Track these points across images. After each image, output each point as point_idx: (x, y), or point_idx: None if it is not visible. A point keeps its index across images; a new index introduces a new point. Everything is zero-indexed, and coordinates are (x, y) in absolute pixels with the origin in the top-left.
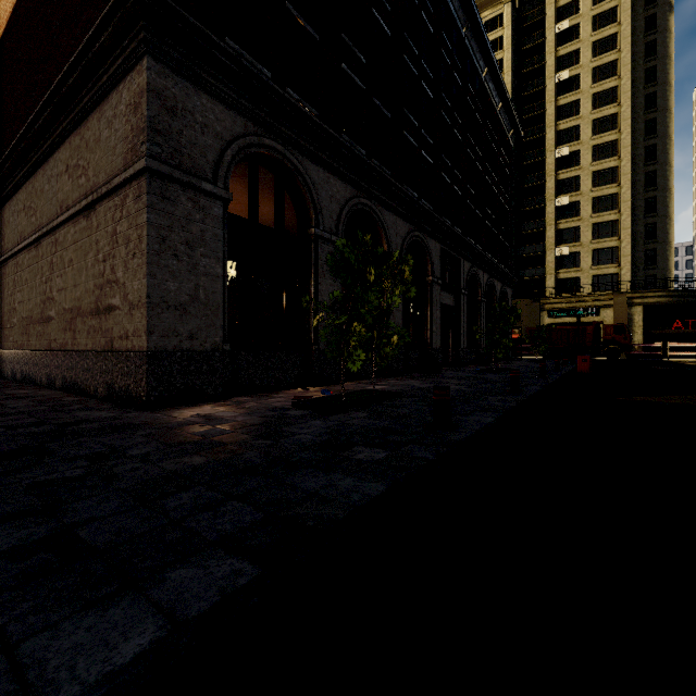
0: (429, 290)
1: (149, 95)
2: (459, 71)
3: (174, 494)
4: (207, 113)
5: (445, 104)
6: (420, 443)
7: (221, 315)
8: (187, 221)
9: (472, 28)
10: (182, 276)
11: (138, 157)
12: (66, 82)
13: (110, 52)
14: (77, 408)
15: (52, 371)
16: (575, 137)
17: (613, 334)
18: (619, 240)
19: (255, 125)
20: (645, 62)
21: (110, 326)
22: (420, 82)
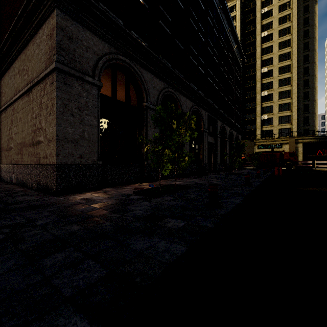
0: (202, 135)
1: (57, 29)
2: (216, 28)
3: (53, 254)
4: (89, 41)
5: (209, 44)
6: (203, 216)
7: (96, 146)
8: (78, 96)
9: (222, 8)
10: (75, 125)
11: (52, 62)
12: (17, 25)
13: (38, 8)
14: (20, 194)
15: (12, 175)
16: (270, 63)
17: (289, 156)
18: (291, 112)
19: (114, 49)
20: (303, 27)
21: (38, 152)
22: (198, 32)
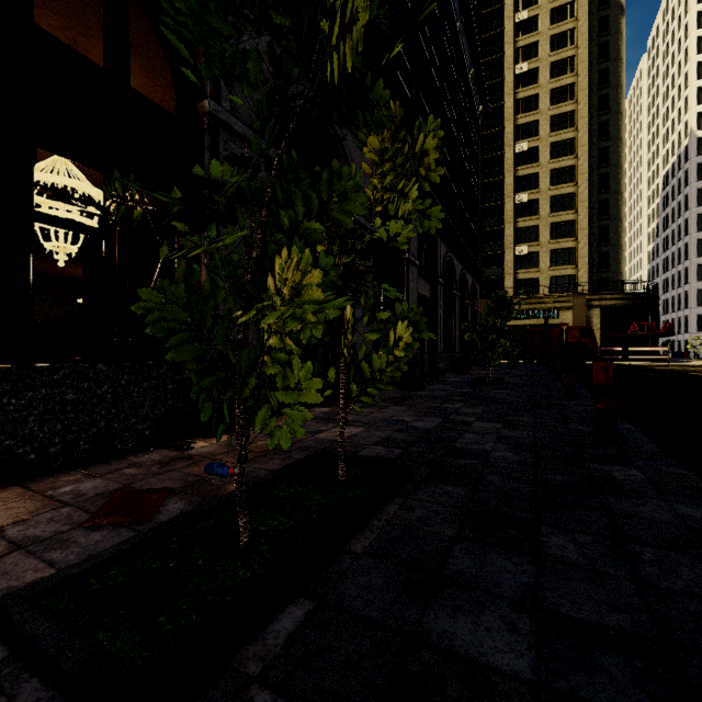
0: (404, 272)
1: None
2: None
3: None
4: None
5: (422, 28)
6: None
7: None
8: None
9: None
10: None
11: None
12: None
13: None
14: None
15: None
16: (534, 133)
17: (580, 337)
18: (576, 241)
19: None
20: (598, 63)
21: None
22: None
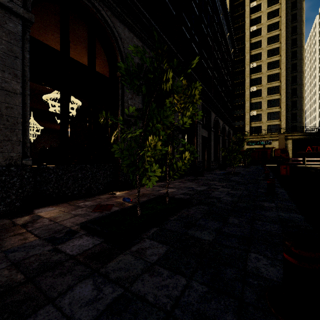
0: (195, 127)
1: None
2: (210, 6)
3: None
4: None
5: (204, 22)
6: None
7: (19, 131)
8: None
9: None
10: None
11: None
12: None
13: None
14: None
15: None
16: (259, 58)
17: (281, 153)
18: (280, 108)
19: None
20: (291, 23)
21: None
22: (191, 1)
